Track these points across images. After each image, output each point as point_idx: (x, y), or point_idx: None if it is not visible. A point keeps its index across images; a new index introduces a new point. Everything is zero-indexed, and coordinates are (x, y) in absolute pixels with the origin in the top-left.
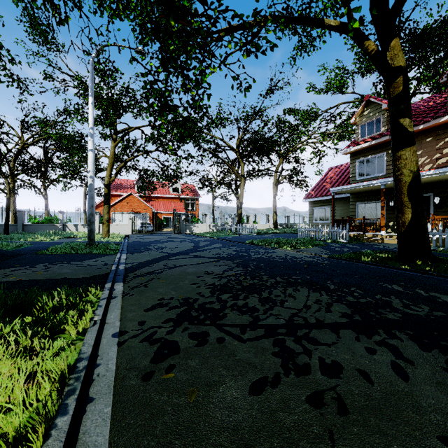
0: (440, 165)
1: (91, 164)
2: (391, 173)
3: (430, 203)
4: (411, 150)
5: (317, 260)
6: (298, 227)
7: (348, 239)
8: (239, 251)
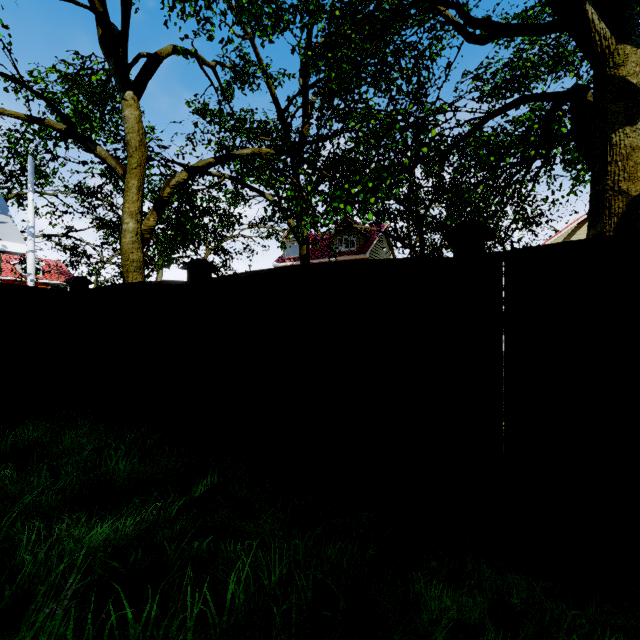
0: None
1: (32, 266)
2: None
3: None
4: None
5: None
6: None
7: None
8: None
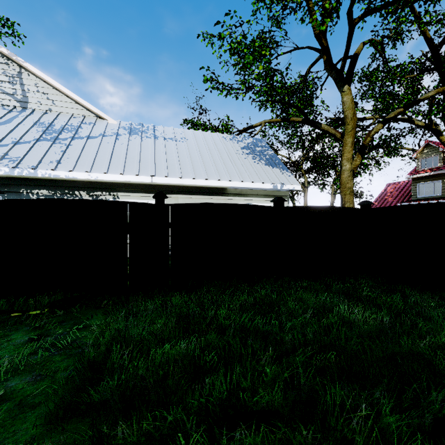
0: None
1: None
2: None
3: None
4: None
5: None
6: None
7: None
8: None
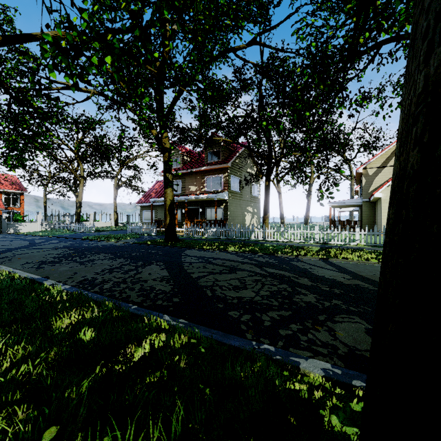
0: (203, 192)
1: None
2: (184, 193)
3: (199, 212)
4: (170, 190)
5: (124, 245)
6: (128, 226)
7: (158, 233)
8: (73, 244)
